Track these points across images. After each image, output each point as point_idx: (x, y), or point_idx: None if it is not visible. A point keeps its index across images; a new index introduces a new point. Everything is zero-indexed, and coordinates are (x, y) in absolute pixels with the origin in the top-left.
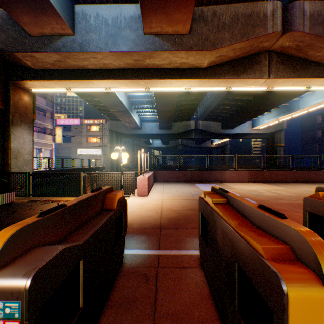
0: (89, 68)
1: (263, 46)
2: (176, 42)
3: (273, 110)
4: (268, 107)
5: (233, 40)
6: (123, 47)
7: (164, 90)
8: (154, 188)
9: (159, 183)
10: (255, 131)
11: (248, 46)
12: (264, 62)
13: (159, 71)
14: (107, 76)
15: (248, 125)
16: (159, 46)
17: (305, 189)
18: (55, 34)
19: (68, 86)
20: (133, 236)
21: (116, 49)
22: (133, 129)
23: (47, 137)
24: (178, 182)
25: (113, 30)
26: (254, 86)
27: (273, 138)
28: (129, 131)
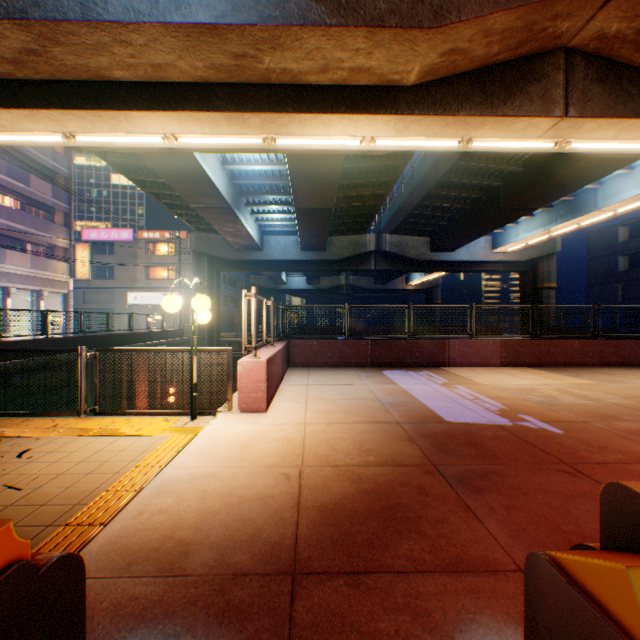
0: (118, 77)
1: (556, 33)
2: (343, 5)
3: (539, 211)
4: (534, 202)
5: (488, 5)
6: (201, 12)
7: (311, 145)
8: (286, 385)
9: (299, 370)
10: (500, 257)
11: (522, 28)
12: (553, 75)
13: (298, 91)
14: (163, 101)
15: (484, 245)
16: (296, 14)
17: None
18: None
19: (65, 127)
20: None
21: (180, 16)
22: (245, 251)
23: (56, 267)
24: (343, 367)
25: None
26: (527, 140)
27: (534, 272)
28: (237, 255)
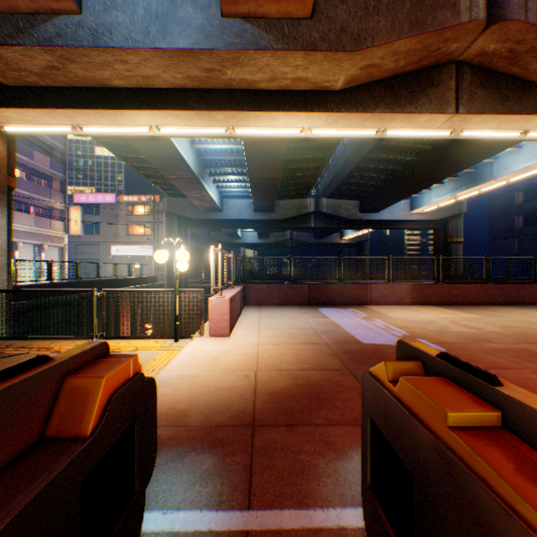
0: (116, 85)
1: (448, 51)
2: (286, 34)
3: (448, 180)
4: (441, 174)
5: (394, 34)
6: (181, 40)
7: (262, 134)
8: (243, 318)
9: (253, 308)
10: (416, 217)
11: (421, 49)
12: (447, 82)
13: (253, 94)
14: (150, 103)
15: (404, 207)
16: (251, 41)
17: (518, 317)
18: (41, 10)
19: (75, 121)
20: (183, 455)
21: (166, 44)
22: (208, 212)
23: (54, 225)
24: (287, 305)
25: (160, 6)
26: (429, 129)
27: (444, 229)
28: (202, 216)
